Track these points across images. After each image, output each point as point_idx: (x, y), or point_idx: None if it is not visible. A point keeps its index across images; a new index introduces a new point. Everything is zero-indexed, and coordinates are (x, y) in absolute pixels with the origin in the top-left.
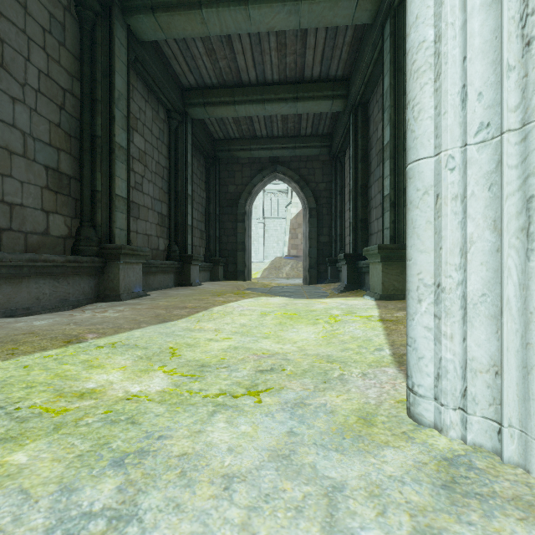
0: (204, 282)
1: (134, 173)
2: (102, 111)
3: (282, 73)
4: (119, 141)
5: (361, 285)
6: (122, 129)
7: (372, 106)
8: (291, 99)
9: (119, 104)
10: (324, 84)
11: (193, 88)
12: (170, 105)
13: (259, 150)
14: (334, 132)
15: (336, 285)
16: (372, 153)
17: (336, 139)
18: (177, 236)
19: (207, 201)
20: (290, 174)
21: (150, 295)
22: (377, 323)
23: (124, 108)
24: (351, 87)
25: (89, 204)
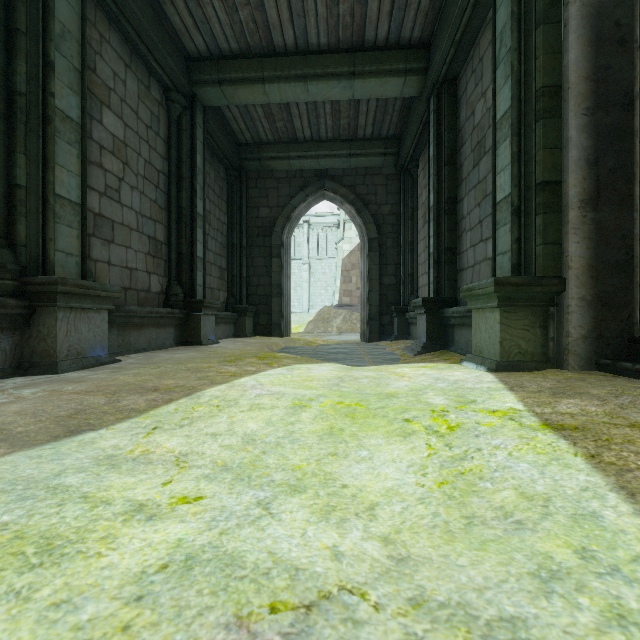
0: (224, 338)
1: (103, 171)
2: (28, 51)
3: (333, 32)
4: (62, 107)
5: (447, 343)
6: (70, 90)
7: (464, 82)
8: (345, 76)
9: (62, 45)
10: (393, 52)
11: (203, 57)
12: (167, 80)
13: (301, 158)
14: (404, 132)
15: (406, 343)
16: (464, 150)
17: (406, 141)
18: (181, 272)
19: (230, 229)
20: (343, 192)
21: (123, 361)
22: (555, 441)
23: (73, 55)
24: (433, 54)
25: (2, 207)
